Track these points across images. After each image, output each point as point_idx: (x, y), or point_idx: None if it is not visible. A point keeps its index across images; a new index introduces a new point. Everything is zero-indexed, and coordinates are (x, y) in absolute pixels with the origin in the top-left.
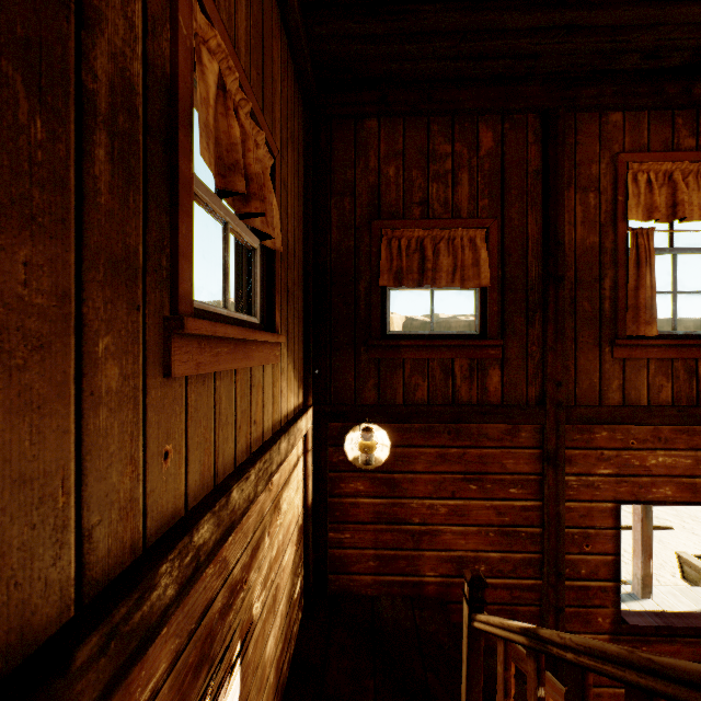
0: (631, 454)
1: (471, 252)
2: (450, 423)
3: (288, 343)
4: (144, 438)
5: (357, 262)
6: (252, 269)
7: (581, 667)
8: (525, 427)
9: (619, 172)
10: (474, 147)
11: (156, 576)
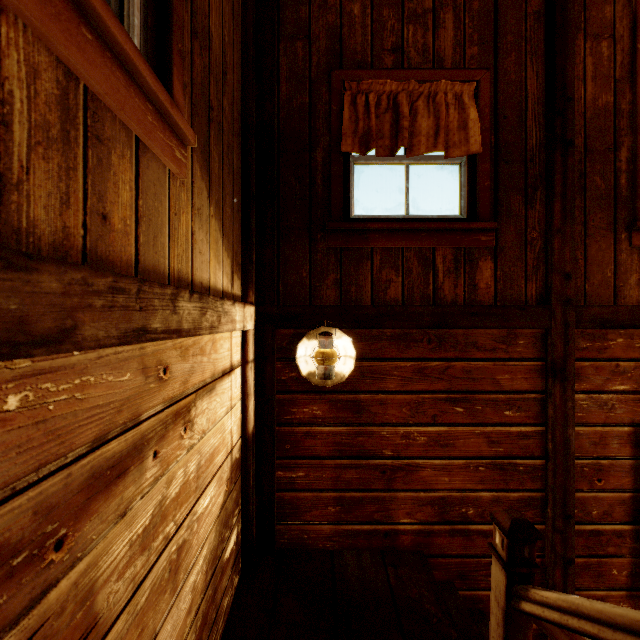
0: None
1: (457, 112)
2: (431, 327)
3: (211, 184)
4: None
5: (313, 124)
6: None
7: None
8: (523, 334)
9: (639, 14)
10: None
11: None
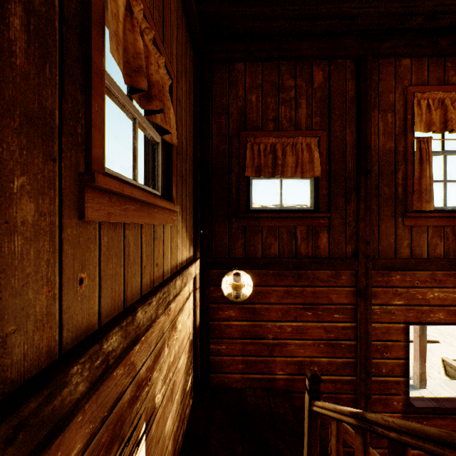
0: (416, 290)
1: (308, 153)
2: (294, 270)
3: (182, 213)
4: (60, 266)
5: (230, 160)
6: (156, 158)
7: (403, 444)
8: (344, 273)
9: (408, 99)
10: (310, 82)
11: (67, 376)
